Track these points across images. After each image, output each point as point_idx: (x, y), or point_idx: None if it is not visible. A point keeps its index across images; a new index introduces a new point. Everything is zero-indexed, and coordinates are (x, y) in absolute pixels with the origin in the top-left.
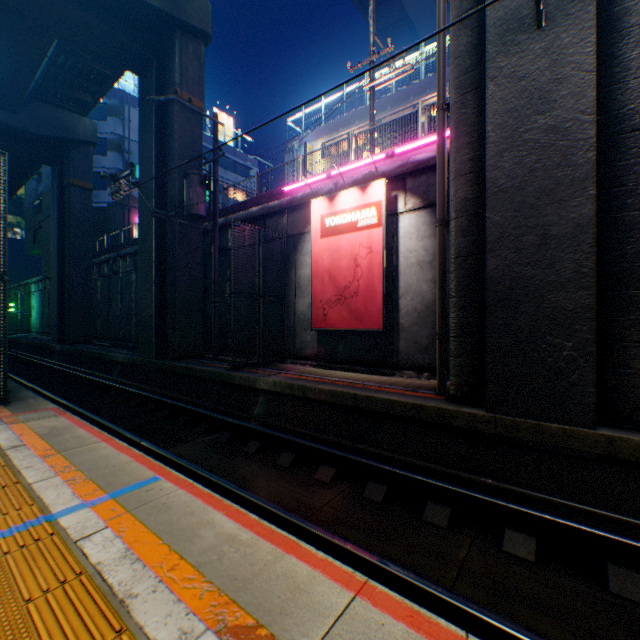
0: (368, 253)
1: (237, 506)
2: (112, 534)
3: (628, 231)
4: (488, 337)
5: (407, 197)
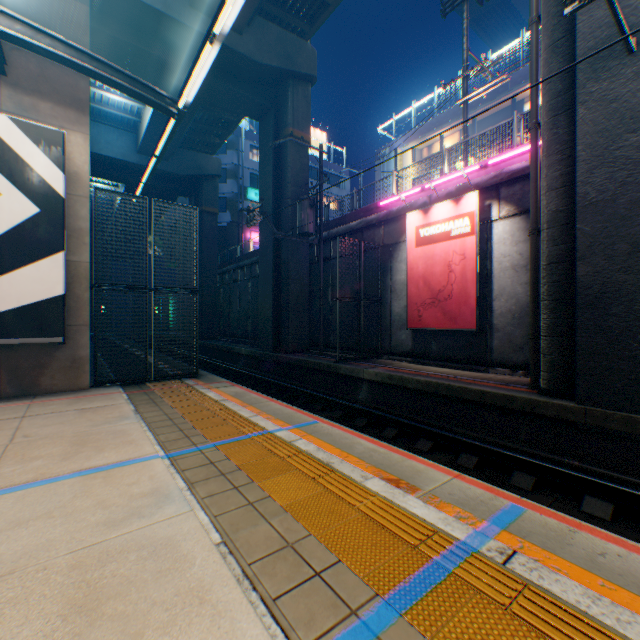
0: (461, 259)
1: (372, 438)
2: (306, 441)
3: None
4: (578, 336)
5: (500, 205)
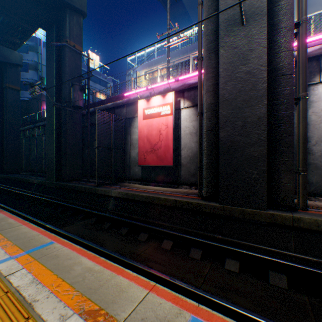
0: (166, 128)
1: (94, 254)
2: (26, 271)
3: (280, 120)
4: (220, 169)
5: (185, 101)
